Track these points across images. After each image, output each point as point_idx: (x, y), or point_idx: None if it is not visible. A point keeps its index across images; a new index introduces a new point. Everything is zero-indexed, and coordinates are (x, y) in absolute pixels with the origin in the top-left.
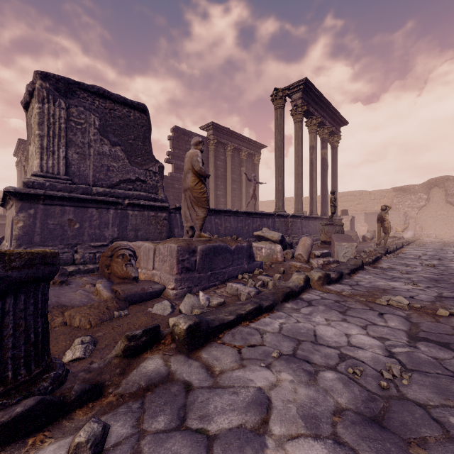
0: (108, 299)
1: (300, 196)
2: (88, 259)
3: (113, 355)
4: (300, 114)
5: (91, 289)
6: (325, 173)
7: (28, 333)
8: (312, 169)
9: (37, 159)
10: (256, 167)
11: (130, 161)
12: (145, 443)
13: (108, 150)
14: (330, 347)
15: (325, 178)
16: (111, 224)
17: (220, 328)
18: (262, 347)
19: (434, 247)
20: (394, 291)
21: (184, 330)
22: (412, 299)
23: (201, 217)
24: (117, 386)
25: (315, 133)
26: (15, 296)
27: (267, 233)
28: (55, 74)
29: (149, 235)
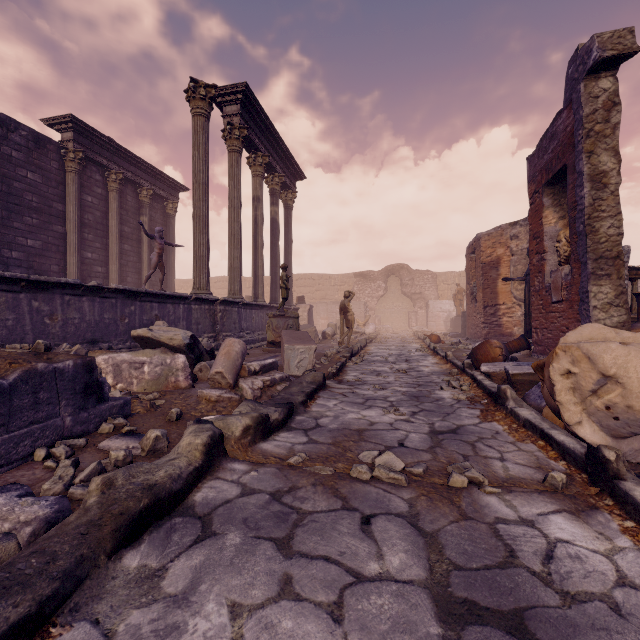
0: None
1: (238, 270)
2: None
3: None
4: (237, 140)
5: None
6: (275, 241)
7: None
8: (257, 231)
9: None
10: (170, 219)
11: None
12: None
13: None
14: None
15: (276, 248)
16: None
17: None
18: None
19: (396, 344)
20: (374, 434)
21: None
22: (403, 448)
23: None
24: None
25: (261, 177)
26: None
27: (160, 331)
28: None
29: None
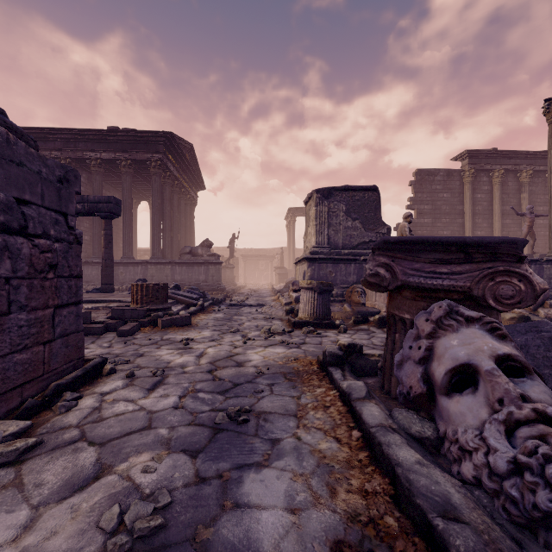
0: (349, 311)
1: None
2: (339, 294)
3: (350, 323)
4: None
5: (341, 308)
6: None
7: (327, 306)
8: None
9: (314, 238)
10: None
11: (365, 228)
12: (357, 334)
13: (351, 224)
14: None
15: None
16: (352, 273)
17: None
18: None
19: None
20: None
21: (377, 318)
22: None
23: None
24: (350, 328)
25: None
26: (324, 295)
27: None
28: (322, 188)
29: None
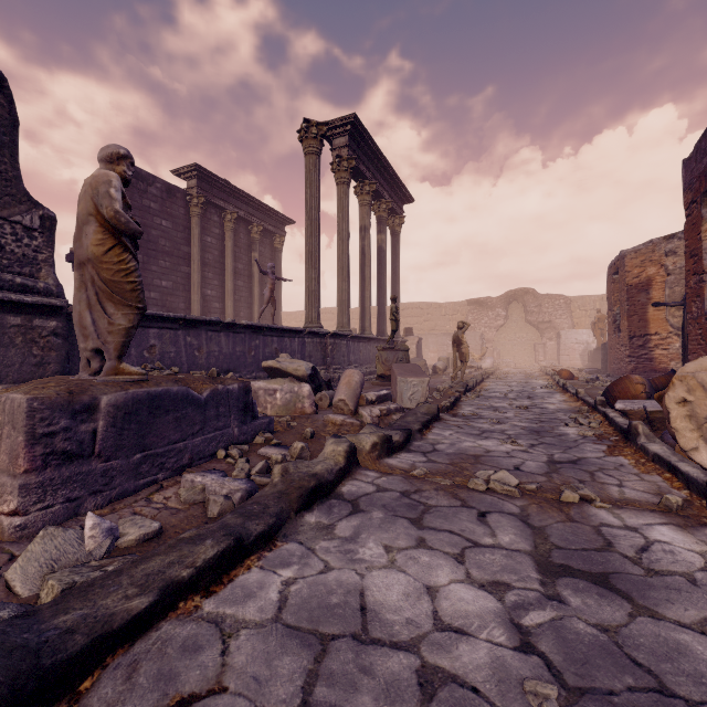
0: None
1: (346, 303)
2: None
3: None
4: (346, 172)
5: None
6: (382, 271)
7: None
8: (364, 262)
9: None
10: (278, 253)
11: None
12: None
13: None
14: (397, 646)
15: (383, 278)
16: None
17: (91, 655)
18: (216, 700)
19: (518, 381)
20: (490, 459)
21: None
22: (519, 471)
23: (120, 327)
24: None
25: (368, 206)
26: None
27: (286, 362)
28: None
29: (4, 371)
